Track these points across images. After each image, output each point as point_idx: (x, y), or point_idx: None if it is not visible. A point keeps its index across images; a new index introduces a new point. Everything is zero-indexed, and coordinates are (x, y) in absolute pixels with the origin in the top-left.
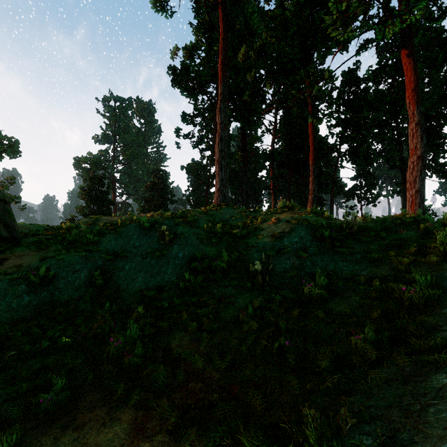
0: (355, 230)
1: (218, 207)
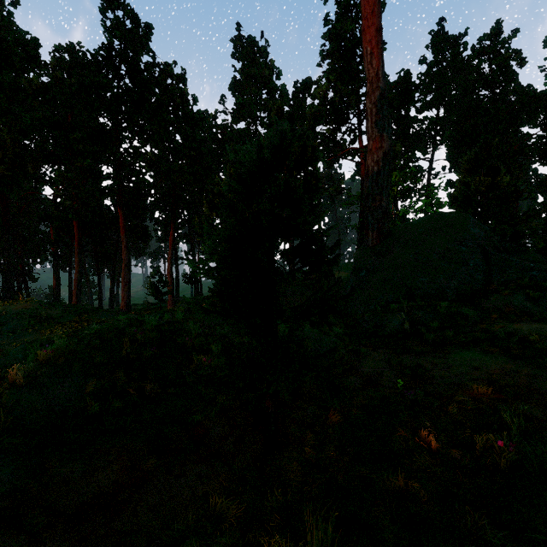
0: (44, 319)
1: None
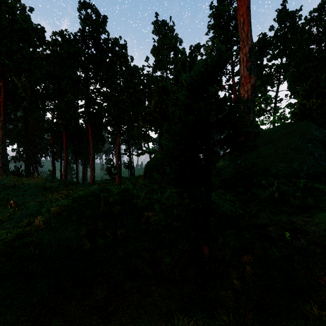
0: (48, 188)
1: (0, 177)
